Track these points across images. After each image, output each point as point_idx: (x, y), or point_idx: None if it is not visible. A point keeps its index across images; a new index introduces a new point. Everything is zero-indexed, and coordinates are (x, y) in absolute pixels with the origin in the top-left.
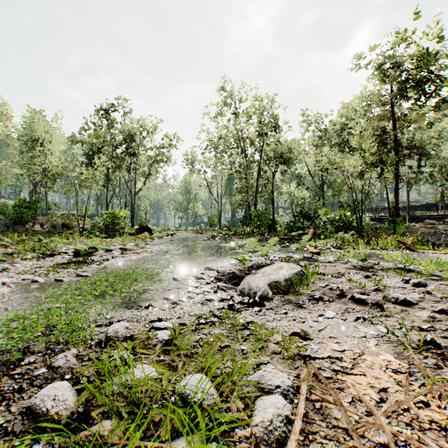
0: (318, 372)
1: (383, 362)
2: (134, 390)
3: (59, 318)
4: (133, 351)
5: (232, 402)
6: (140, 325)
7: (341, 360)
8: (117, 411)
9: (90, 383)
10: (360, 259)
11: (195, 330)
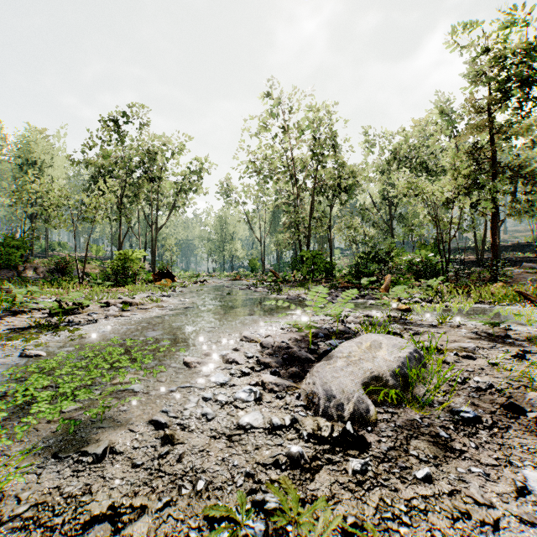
0: None
1: None
2: None
3: None
4: None
5: None
6: None
7: None
8: None
9: None
10: (485, 322)
11: None
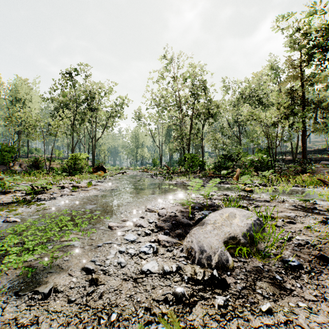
0: None
1: None
2: None
3: None
4: None
5: None
6: None
7: None
8: None
9: None
10: (300, 199)
11: None
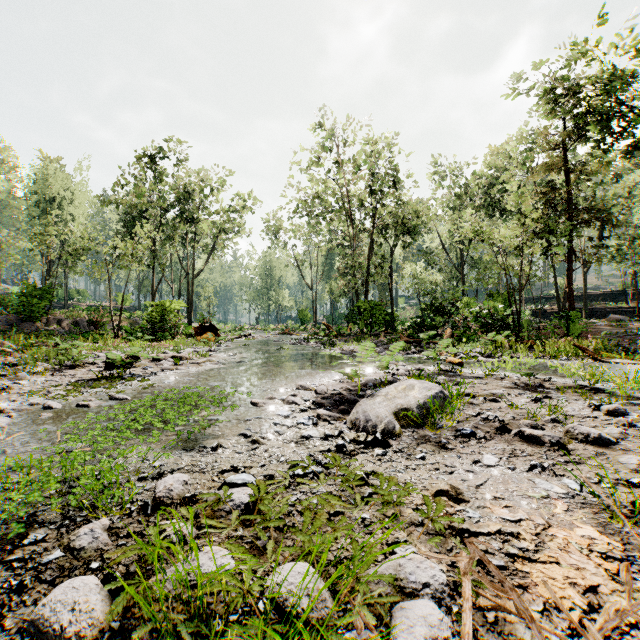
0: (485, 559)
1: (582, 541)
2: (200, 594)
3: (82, 466)
4: (195, 521)
5: (357, 614)
6: (205, 477)
7: (519, 538)
8: (173, 626)
9: (130, 576)
10: (524, 373)
11: (289, 486)
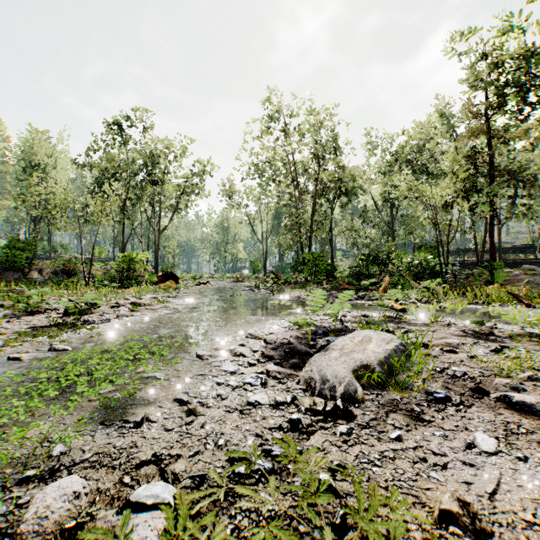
0: None
1: None
2: None
3: None
4: None
5: None
6: (112, 477)
7: None
8: None
9: None
10: (472, 320)
11: (225, 496)
